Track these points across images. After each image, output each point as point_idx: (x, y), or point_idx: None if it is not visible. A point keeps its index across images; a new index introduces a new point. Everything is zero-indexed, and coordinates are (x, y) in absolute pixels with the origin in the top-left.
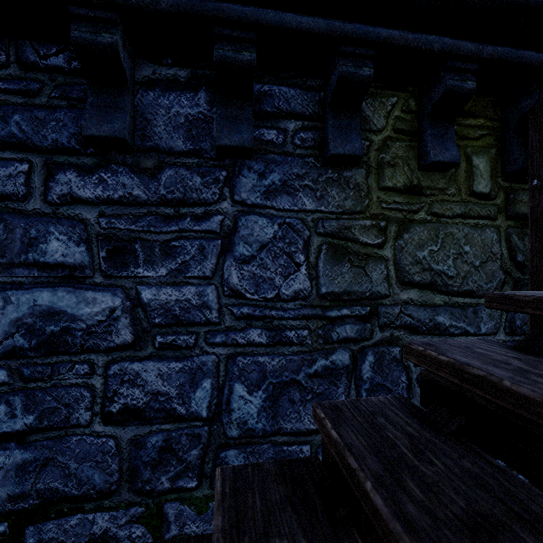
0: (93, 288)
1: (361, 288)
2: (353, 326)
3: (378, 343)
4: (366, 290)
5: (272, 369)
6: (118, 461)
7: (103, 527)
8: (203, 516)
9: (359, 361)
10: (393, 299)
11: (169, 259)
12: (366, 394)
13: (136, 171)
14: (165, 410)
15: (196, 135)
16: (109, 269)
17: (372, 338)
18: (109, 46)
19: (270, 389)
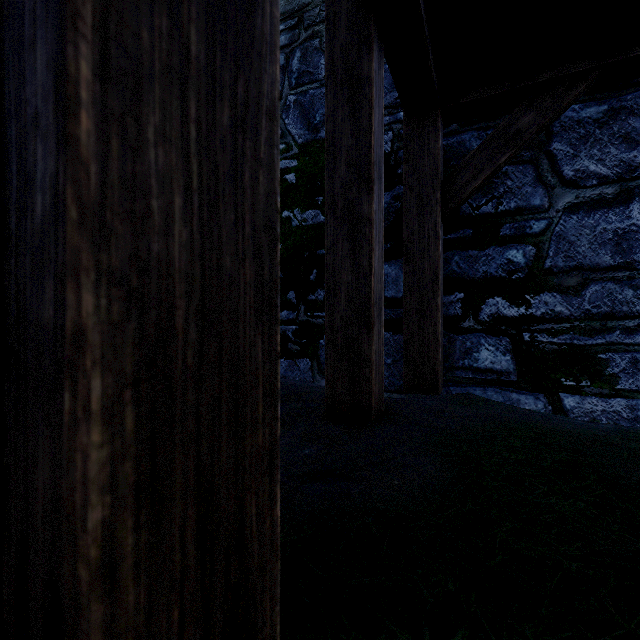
0: None
1: (292, 6)
2: (287, 36)
3: (304, 41)
4: (295, 6)
5: None
6: None
7: None
8: None
9: (290, 59)
10: (314, 4)
11: None
12: (295, 82)
13: None
14: None
15: None
16: None
17: (299, 39)
18: None
19: None
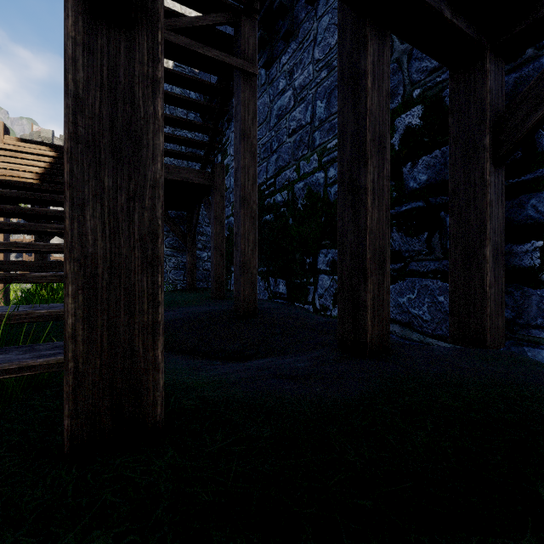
0: (287, 92)
1: None
2: None
3: None
4: None
5: (328, 86)
6: (291, 151)
7: (288, 175)
8: (309, 164)
9: None
10: None
11: (301, 65)
12: None
13: (294, 40)
14: (300, 125)
15: (307, 6)
16: (289, 83)
17: None
18: (279, 2)
19: (327, 97)
